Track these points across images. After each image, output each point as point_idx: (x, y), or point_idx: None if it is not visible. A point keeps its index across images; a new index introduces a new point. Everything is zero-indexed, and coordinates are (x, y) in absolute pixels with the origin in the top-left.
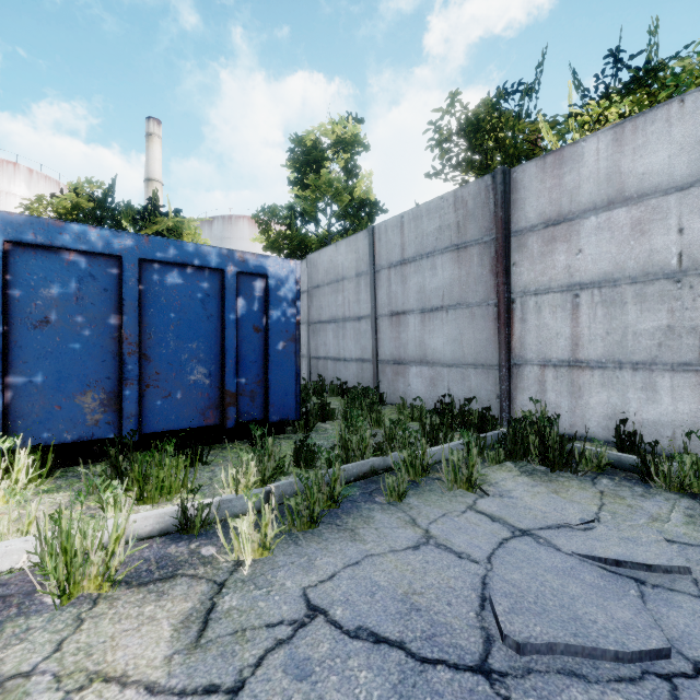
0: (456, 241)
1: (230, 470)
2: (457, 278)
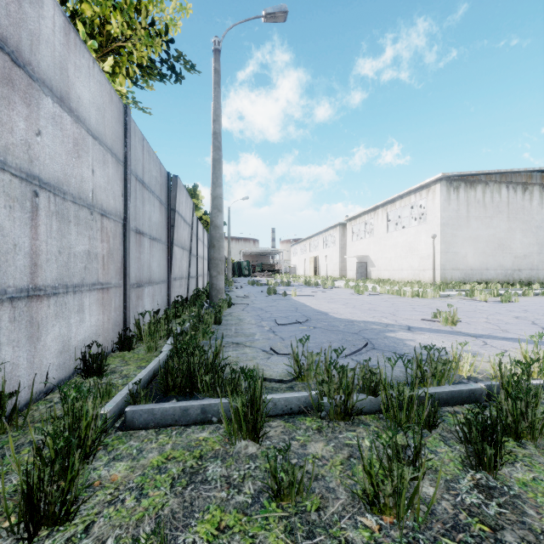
0: None
1: (513, 366)
2: None
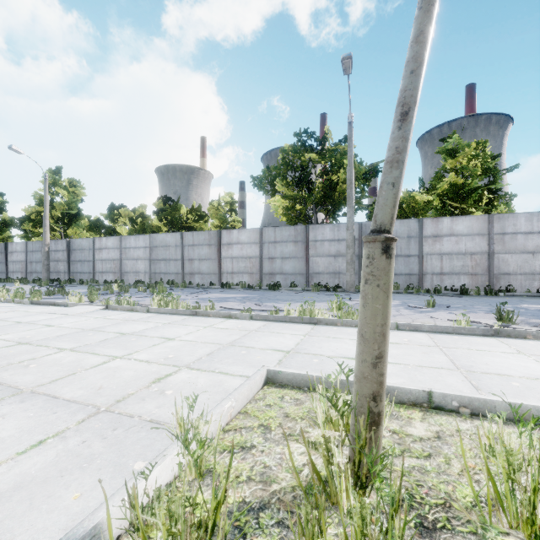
0: (1, 251)
1: None
2: (2, 258)
